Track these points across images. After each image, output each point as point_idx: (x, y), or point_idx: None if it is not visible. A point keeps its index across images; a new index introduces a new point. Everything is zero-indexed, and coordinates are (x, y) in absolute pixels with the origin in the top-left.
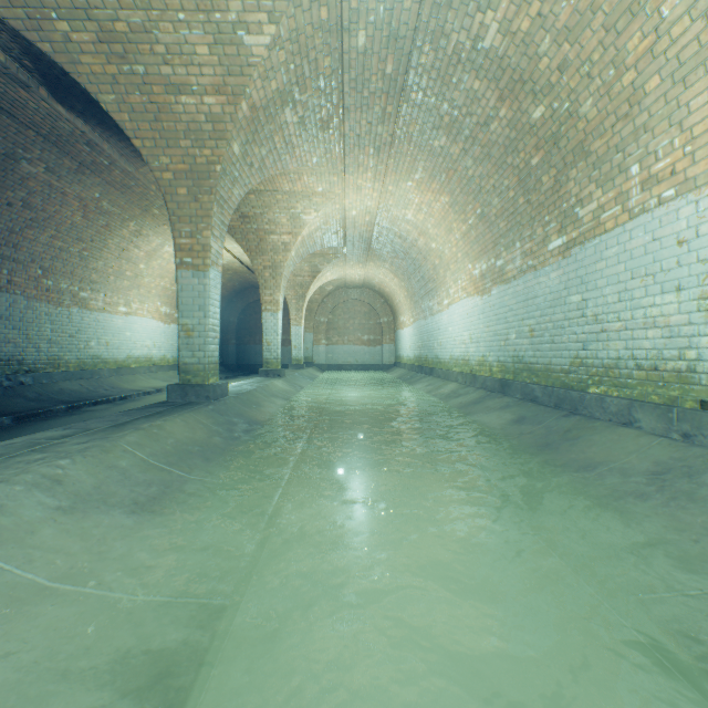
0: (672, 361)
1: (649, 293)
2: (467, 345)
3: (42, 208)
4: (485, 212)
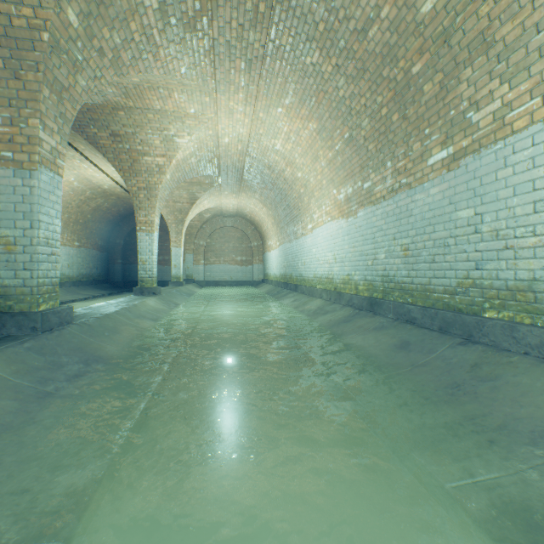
0: None
1: None
2: (331, 265)
3: None
4: (353, 136)
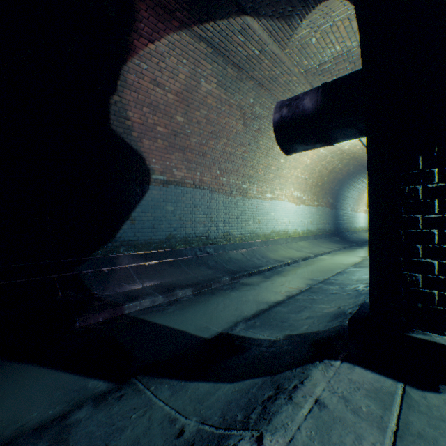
0: None
1: None
2: None
3: (355, 187)
4: None
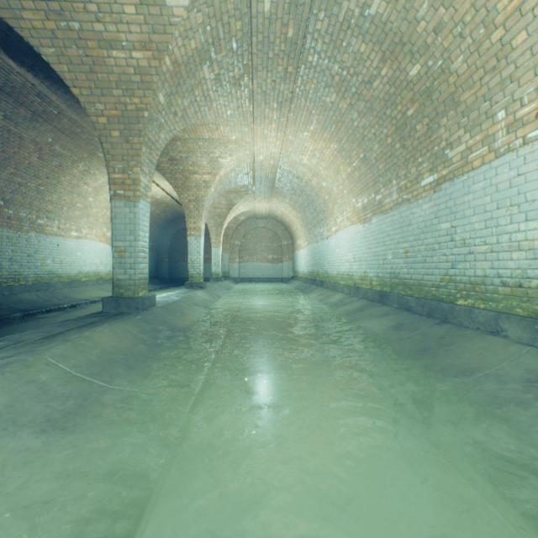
0: (536, 279)
1: (514, 221)
2: (351, 263)
3: (2, 150)
4: (366, 156)
